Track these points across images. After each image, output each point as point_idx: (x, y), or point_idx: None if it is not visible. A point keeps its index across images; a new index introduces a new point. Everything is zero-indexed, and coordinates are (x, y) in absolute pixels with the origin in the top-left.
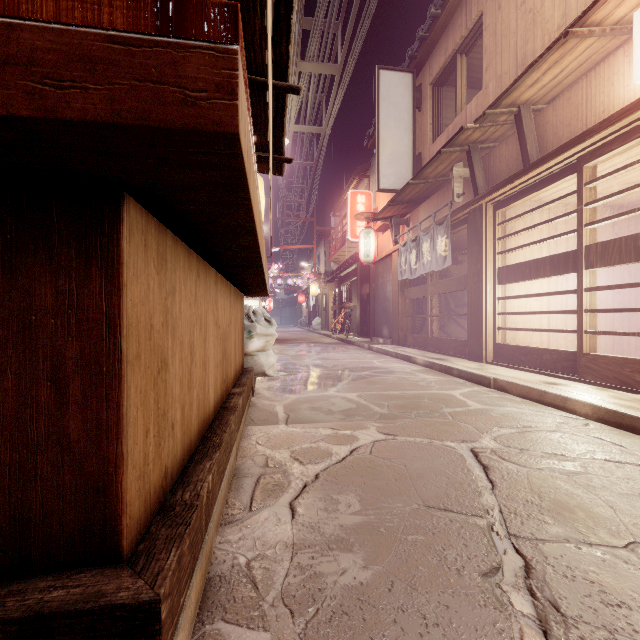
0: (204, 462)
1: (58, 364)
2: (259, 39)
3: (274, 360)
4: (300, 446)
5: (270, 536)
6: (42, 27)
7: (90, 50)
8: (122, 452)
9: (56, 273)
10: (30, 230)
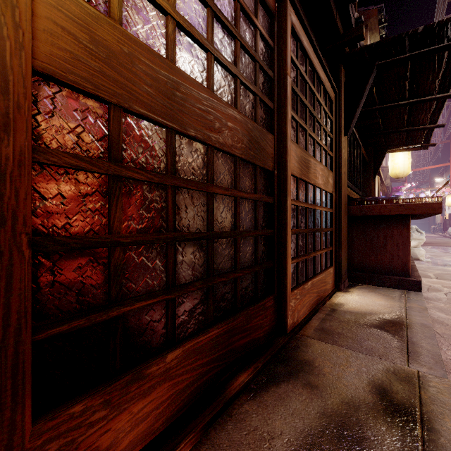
0: (415, 272)
1: (397, 243)
2: (422, 119)
3: (423, 252)
4: (446, 285)
5: (438, 296)
6: (412, 204)
7: (418, 205)
8: (410, 259)
9: (397, 229)
10: (392, 222)
